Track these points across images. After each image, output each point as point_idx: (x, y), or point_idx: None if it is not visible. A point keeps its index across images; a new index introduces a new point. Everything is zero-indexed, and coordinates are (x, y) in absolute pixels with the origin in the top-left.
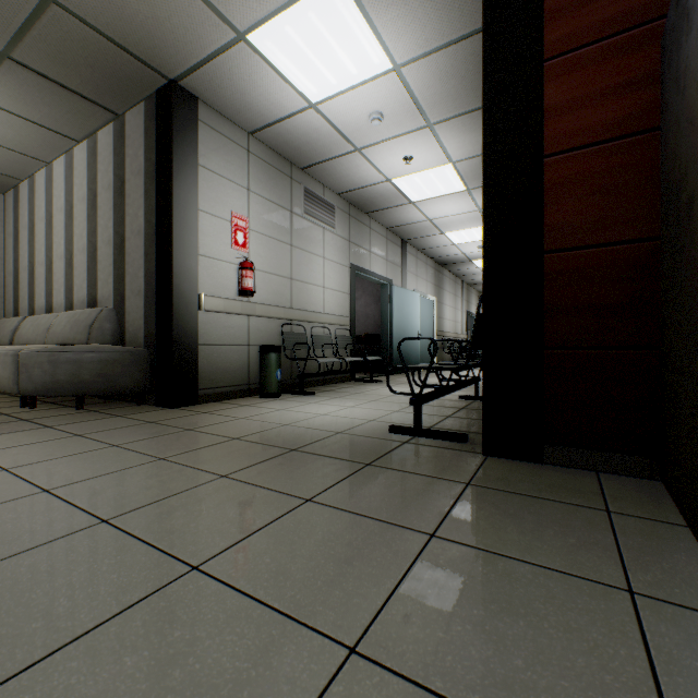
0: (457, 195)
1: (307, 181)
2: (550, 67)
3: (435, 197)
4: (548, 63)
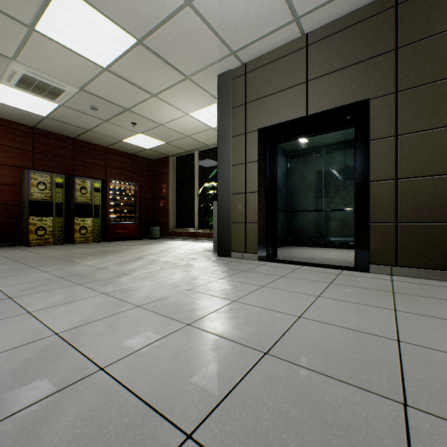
0: None
1: None
2: None
3: None
4: None
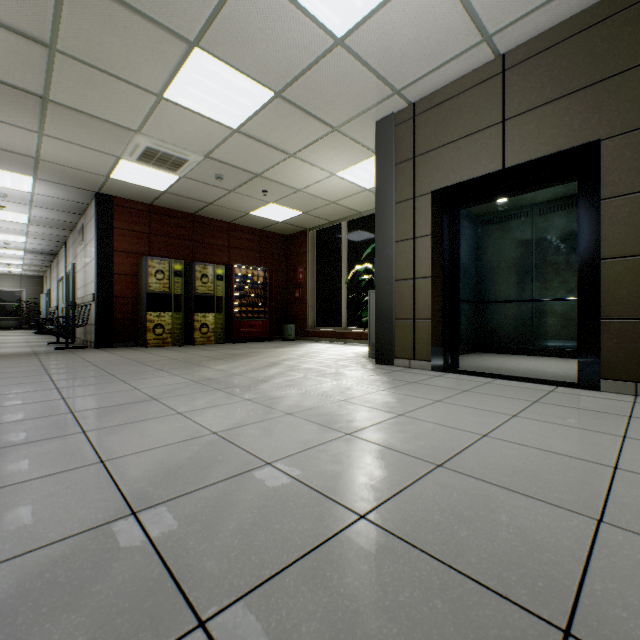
0: (19, 223)
1: None
2: (116, 253)
3: (1, 219)
4: (115, 252)
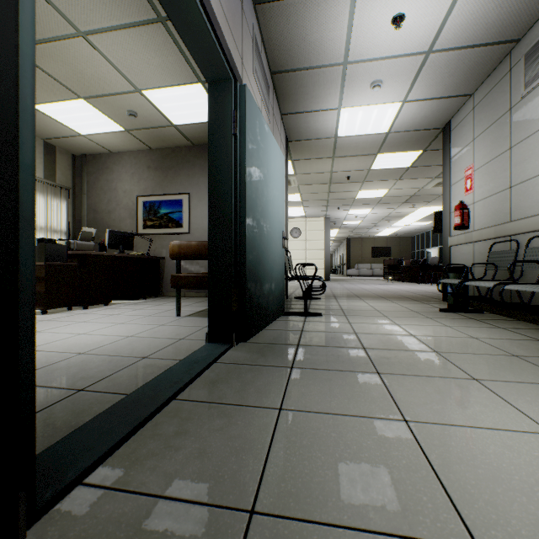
0: None
1: (533, 37)
2: None
3: None
4: None
